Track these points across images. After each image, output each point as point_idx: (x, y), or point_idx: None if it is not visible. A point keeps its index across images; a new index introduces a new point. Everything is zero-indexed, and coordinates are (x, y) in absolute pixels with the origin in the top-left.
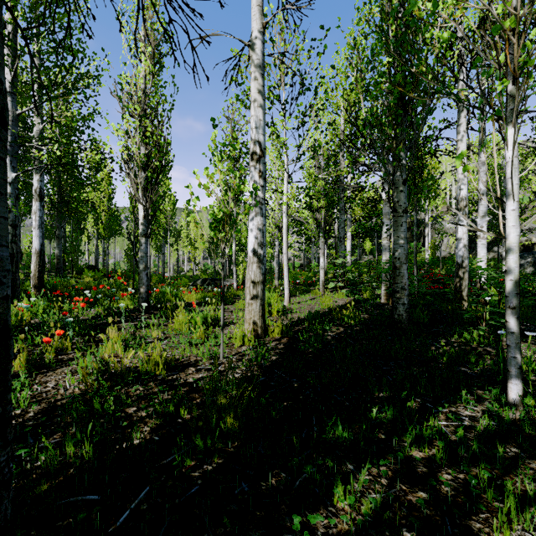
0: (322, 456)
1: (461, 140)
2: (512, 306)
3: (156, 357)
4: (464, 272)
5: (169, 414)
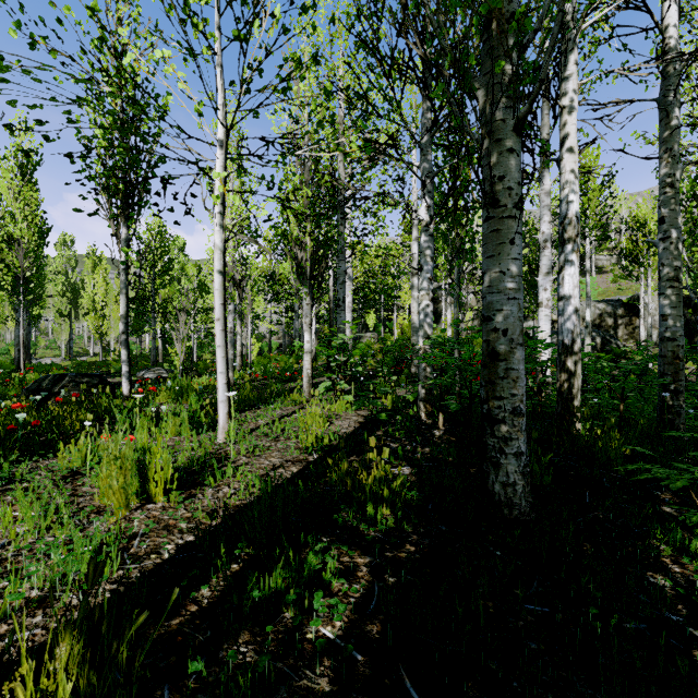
0: None
1: (570, 106)
2: None
3: None
4: (576, 362)
5: None
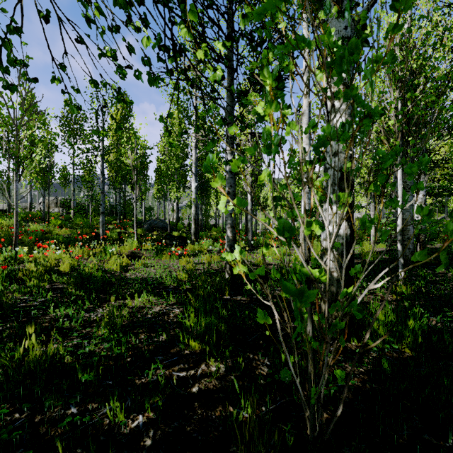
0: None
1: None
2: (398, 240)
3: (260, 259)
4: None
5: (265, 272)
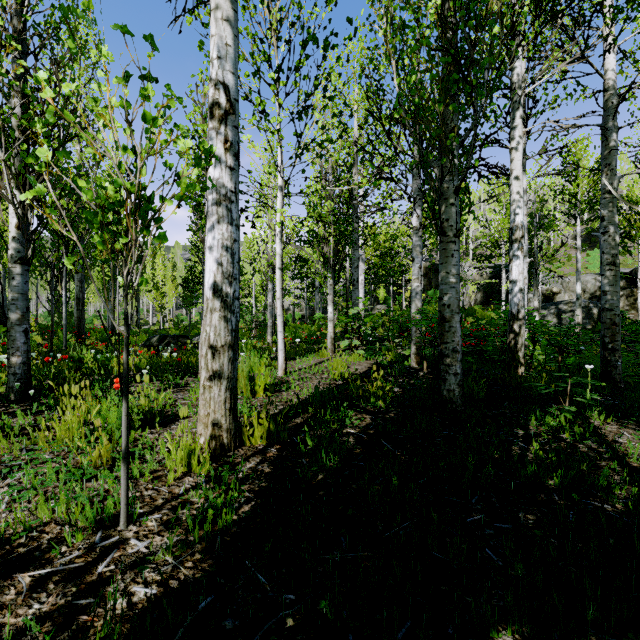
0: None
1: (517, 148)
2: None
3: None
4: (520, 325)
5: None
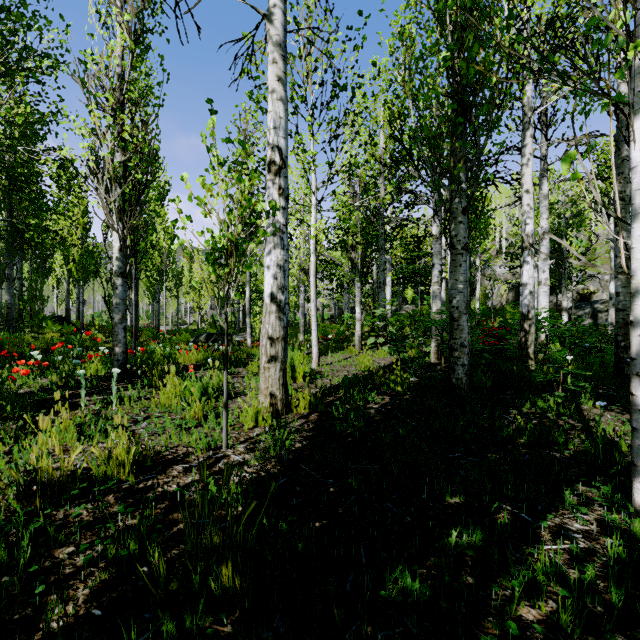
0: (381, 632)
1: (527, 164)
2: None
3: (121, 453)
4: (530, 325)
5: (129, 556)
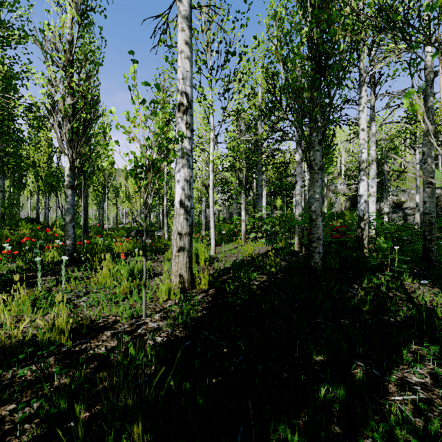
0: None
1: (363, 110)
2: None
3: (61, 323)
4: (365, 224)
5: (60, 412)
